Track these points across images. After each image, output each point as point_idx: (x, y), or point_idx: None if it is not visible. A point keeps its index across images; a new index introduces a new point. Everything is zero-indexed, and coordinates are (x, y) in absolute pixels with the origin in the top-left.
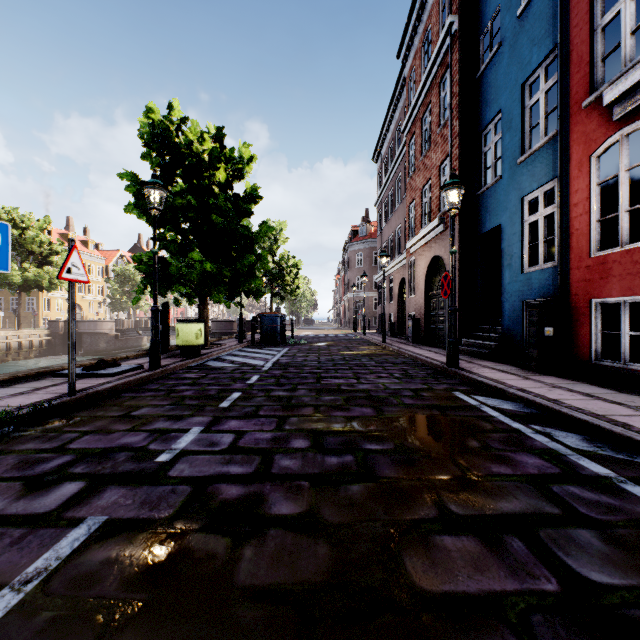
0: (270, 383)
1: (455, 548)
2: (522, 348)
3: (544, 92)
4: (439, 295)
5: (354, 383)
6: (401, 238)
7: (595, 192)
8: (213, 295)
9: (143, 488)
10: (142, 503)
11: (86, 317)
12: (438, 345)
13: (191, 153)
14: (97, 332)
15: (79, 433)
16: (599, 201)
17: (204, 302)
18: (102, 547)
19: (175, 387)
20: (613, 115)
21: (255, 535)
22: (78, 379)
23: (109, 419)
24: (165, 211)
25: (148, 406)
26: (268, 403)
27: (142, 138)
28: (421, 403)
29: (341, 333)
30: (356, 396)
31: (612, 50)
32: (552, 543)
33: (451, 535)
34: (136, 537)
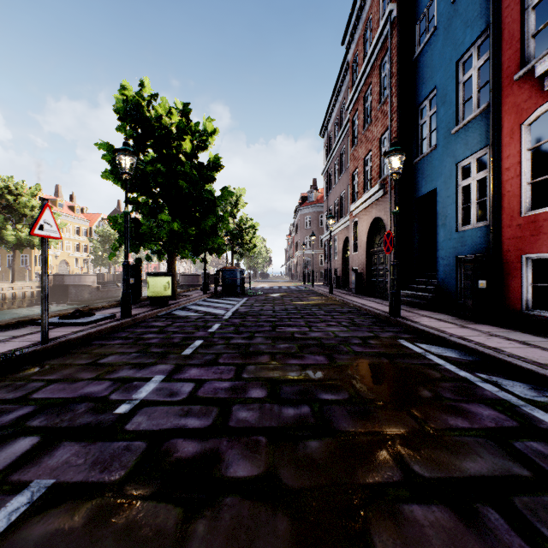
0: (230, 331)
1: (427, 522)
2: (456, 299)
3: (476, 69)
4: (379, 252)
5: (306, 331)
6: (345, 202)
7: (526, 157)
8: (180, 252)
9: (97, 444)
10: (94, 463)
11: (72, 271)
12: (378, 296)
13: (160, 126)
14: (81, 284)
15: (45, 382)
16: (530, 165)
17: (172, 258)
18: (41, 521)
19: (143, 335)
20: (544, 86)
21: (209, 504)
22: (54, 327)
23: (76, 367)
24: (137, 177)
25: (115, 354)
26: (227, 351)
27: (117, 113)
28: (370, 351)
29: (292, 285)
30: (309, 344)
31: (542, 27)
32: (532, 515)
33: (420, 504)
34: (81, 507)
